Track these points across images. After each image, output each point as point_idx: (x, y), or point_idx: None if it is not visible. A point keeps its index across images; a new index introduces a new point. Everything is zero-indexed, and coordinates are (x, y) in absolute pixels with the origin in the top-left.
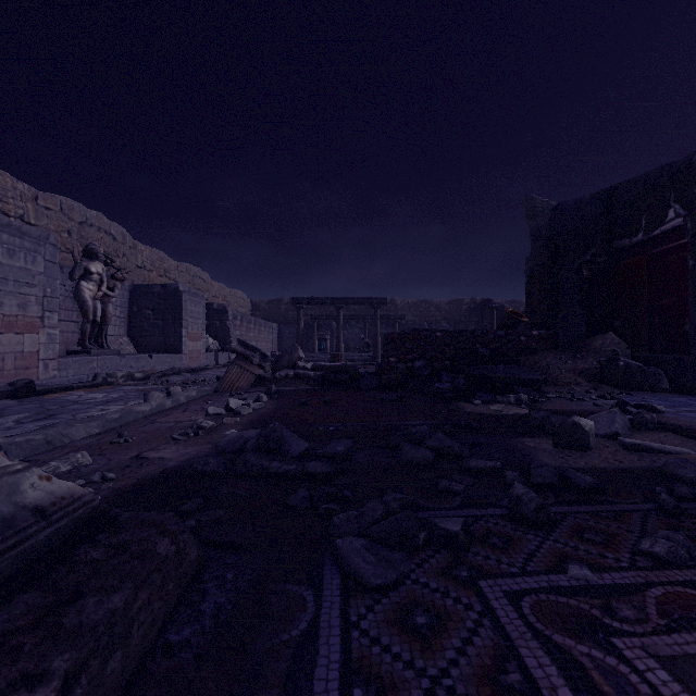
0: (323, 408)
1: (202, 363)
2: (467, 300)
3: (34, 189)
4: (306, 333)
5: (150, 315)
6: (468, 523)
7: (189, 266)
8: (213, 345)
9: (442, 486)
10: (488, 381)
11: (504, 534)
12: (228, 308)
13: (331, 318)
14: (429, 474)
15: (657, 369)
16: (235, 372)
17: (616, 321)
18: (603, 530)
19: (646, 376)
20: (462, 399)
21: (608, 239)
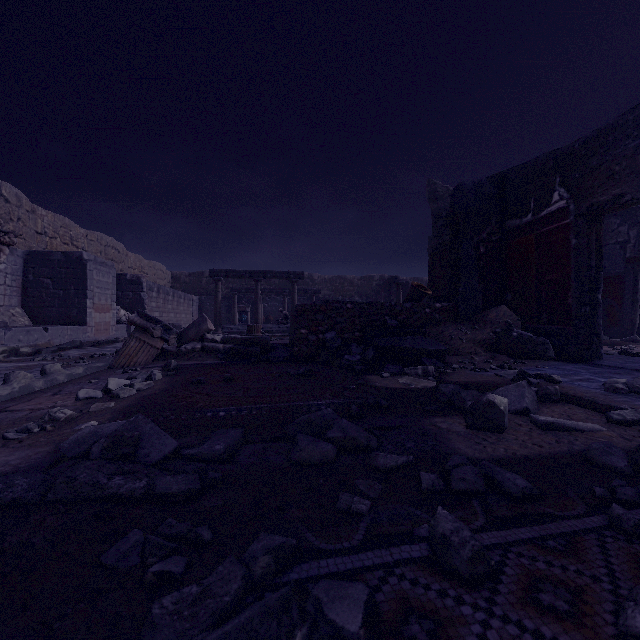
0: (221, 386)
1: (112, 336)
2: (377, 277)
3: None
4: (227, 305)
5: (49, 285)
6: (374, 585)
7: (101, 236)
8: (125, 317)
9: (341, 504)
10: (397, 352)
11: (427, 609)
12: (143, 279)
13: (251, 291)
14: (327, 480)
15: (544, 339)
16: (133, 346)
17: (508, 295)
18: (561, 580)
19: (535, 346)
20: (371, 371)
21: (501, 220)
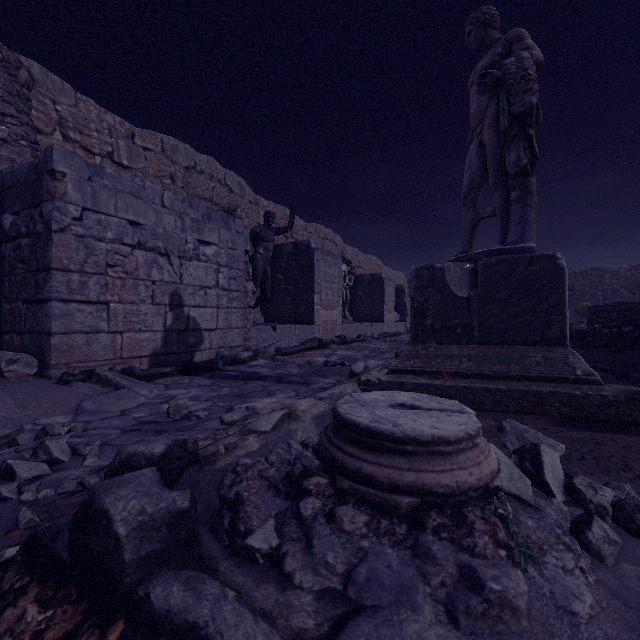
0: None
1: (393, 330)
2: None
3: (305, 223)
4: None
5: (362, 296)
6: None
7: (371, 257)
8: (396, 316)
9: None
10: None
11: None
12: (405, 287)
13: None
14: None
15: None
16: None
17: None
18: None
19: None
20: None
21: None
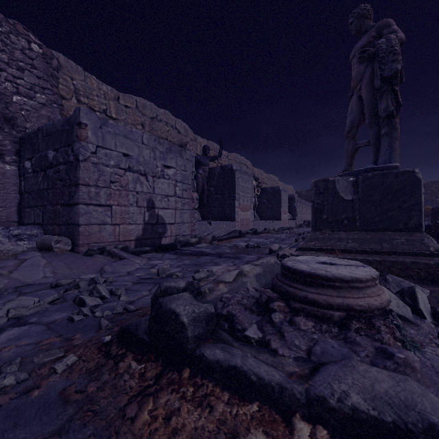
0: None
1: (287, 226)
2: None
3: (227, 153)
4: None
5: (266, 202)
6: None
7: (271, 175)
8: (289, 216)
9: None
10: None
11: None
12: (295, 196)
13: None
14: None
15: None
16: None
17: None
18: None
19: None
20: None
21: None
